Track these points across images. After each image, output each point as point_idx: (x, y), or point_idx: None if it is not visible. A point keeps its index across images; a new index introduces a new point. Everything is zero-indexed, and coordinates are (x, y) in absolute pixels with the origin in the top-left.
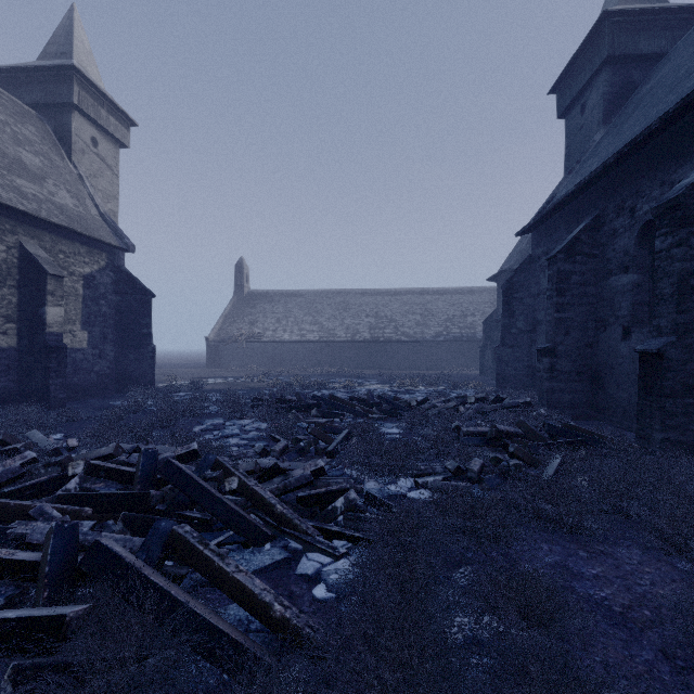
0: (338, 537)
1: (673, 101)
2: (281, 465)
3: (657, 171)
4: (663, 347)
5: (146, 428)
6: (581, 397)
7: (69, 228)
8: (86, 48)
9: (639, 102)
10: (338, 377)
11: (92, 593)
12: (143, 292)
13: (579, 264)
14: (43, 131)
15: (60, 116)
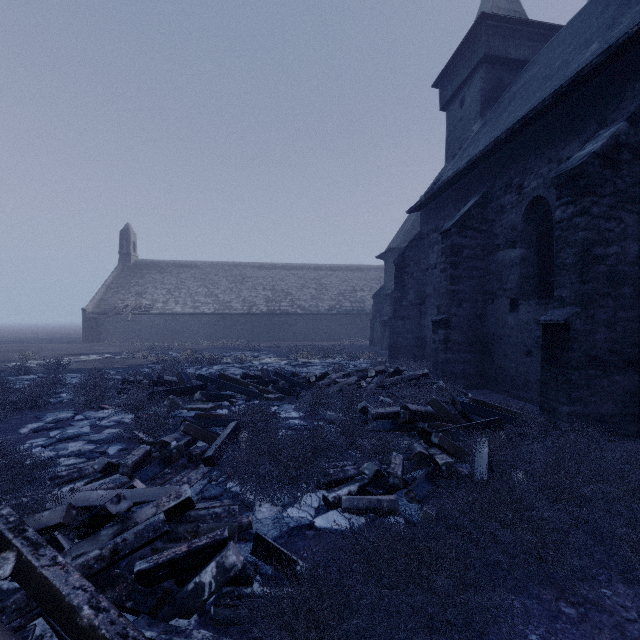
0: None
1: (558, 84)
2: (113, 509)
3: (545, 149)
4: (569, 318)
5: None
6: (472, 367)
7: None
8: None
9: (513, 96)
10: (234, 351)
11: None
12: None
13: (470, 238)
14: None
15: None
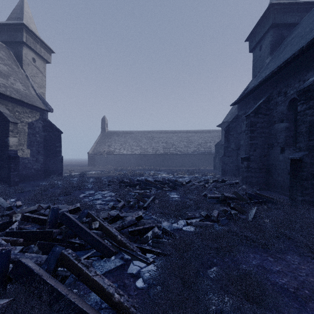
0: (149, 252)
1: (304, 42)
2: (120, 215)
3: (297, 75)
4: (302, 156)
5: (56, 196)
6: (261, 180)
7: (21, 100)
8: (30, 15)
9: (287, 44)
10: (149, 171)
11: (15, 290)
12: (57, 131)
13: (260, 118)
14: (9, 54)
15: (17, 47)
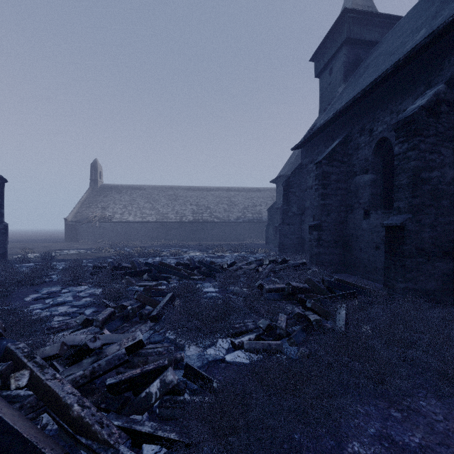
0: (150, 440)
1: (397, 58)
2: (91, 345)
3: (388, 104)
4: (404, 221)
5: None
6: (337, 258)
7: None
8: None
9: (367, 67)
10: (170, 247)
11: None
12: None
13: (336, 167)
14: None
15: None
